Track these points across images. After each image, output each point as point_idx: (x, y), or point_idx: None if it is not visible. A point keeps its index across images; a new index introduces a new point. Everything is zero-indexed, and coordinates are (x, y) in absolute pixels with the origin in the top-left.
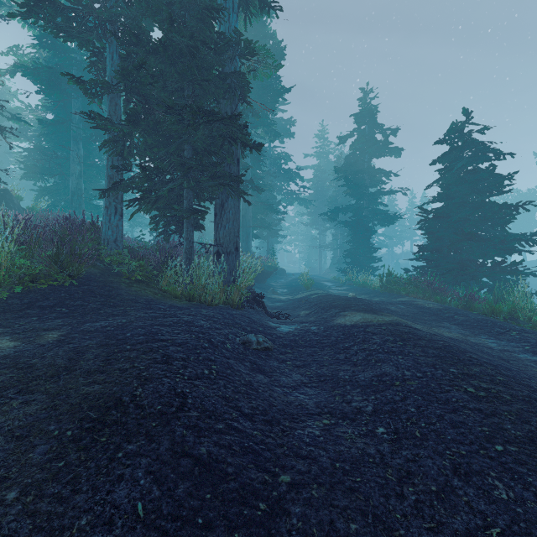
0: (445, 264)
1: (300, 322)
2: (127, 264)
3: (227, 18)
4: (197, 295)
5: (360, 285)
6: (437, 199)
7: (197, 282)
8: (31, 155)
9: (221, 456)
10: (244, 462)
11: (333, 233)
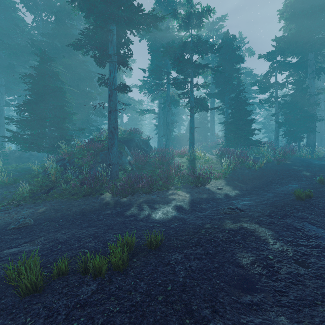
0: None
1: None
2: None
3: (311, 85)
4: (302, 156)
5: None
6: None
7: (302, 153)
8: (221, 120)
9: (313, 162)
10: (315, 162)
11: None
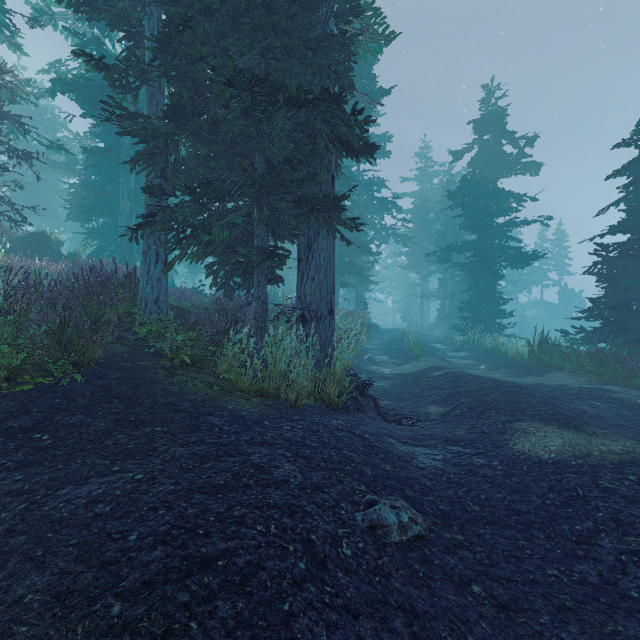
0: (639, 327)
1: (444, 440)
2: (169, 339)
3: None
4: (273, 388)
5: (486, 350)
6: (619, 229)
7: (273, 366)
8: (78, 192)
9: None
10: None
11: (439, 278)
